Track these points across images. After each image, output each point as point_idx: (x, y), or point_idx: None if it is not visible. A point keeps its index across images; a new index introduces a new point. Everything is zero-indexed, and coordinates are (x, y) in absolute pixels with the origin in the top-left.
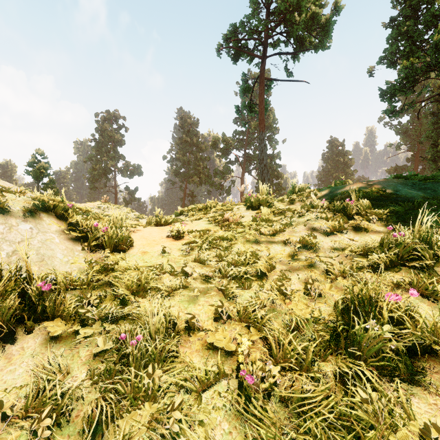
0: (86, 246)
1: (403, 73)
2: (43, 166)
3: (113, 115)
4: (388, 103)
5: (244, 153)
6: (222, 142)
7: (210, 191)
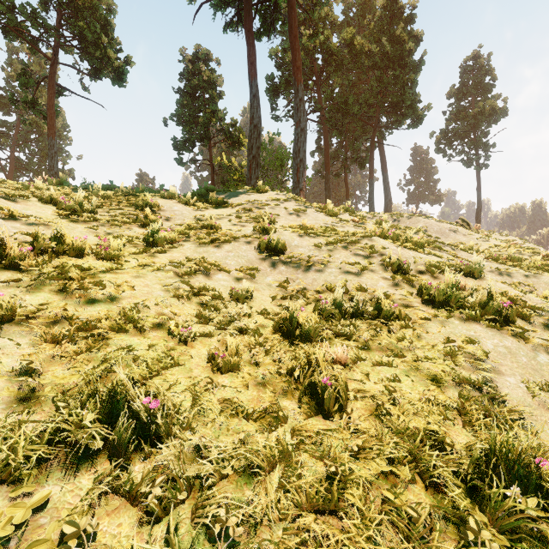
0: None
1: (184, 134)
2: None
3: None
4: (178, 154)
5: (11, 156)
6: None
7: None
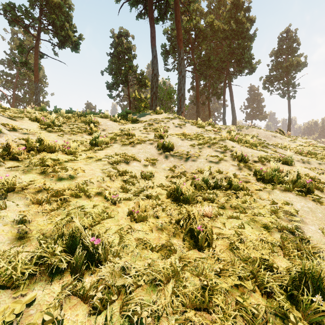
0: None
1: (113, 80)
2: None
3: None
4: (109, 91)
5: (13, 93)
6: None
7: None
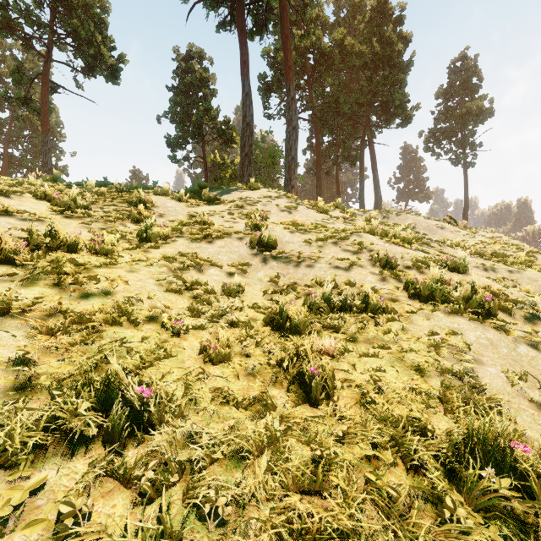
0: None
1: (177, 132)
2: None
3: None
4: (171, 151)
5: (4, 152)
6: None
7: None
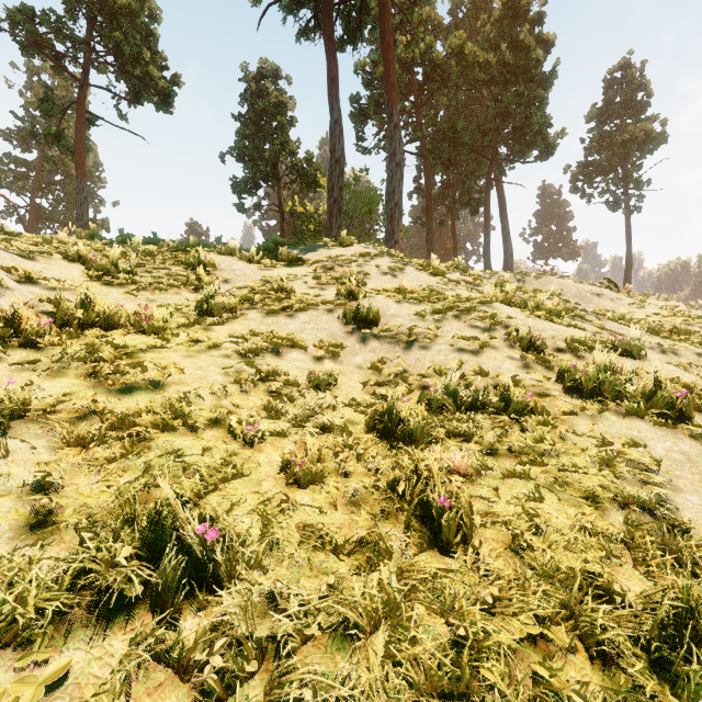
0: None
1: (246, 173)
2: None
3: None
4: (238, 198)
5: (31, 203)
6: None
7: None
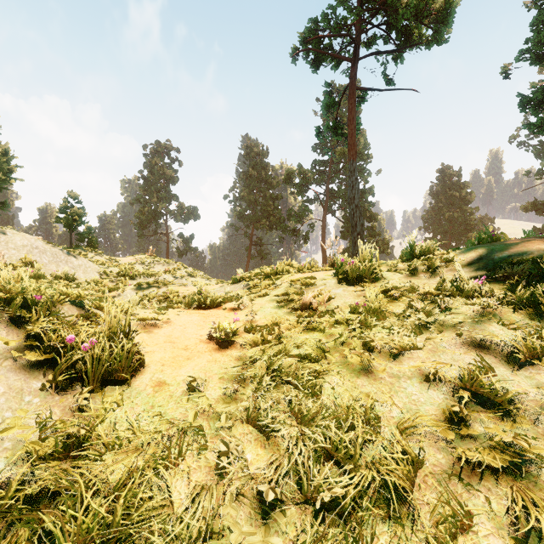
0: (49, 381)
1: None
2: (77, 212)
3: (164, 146)
4: (533, 114)
5: (326, 189)
6: (298, 176)
7: (283, 238)
